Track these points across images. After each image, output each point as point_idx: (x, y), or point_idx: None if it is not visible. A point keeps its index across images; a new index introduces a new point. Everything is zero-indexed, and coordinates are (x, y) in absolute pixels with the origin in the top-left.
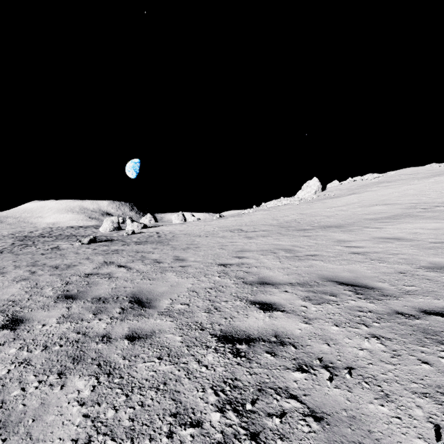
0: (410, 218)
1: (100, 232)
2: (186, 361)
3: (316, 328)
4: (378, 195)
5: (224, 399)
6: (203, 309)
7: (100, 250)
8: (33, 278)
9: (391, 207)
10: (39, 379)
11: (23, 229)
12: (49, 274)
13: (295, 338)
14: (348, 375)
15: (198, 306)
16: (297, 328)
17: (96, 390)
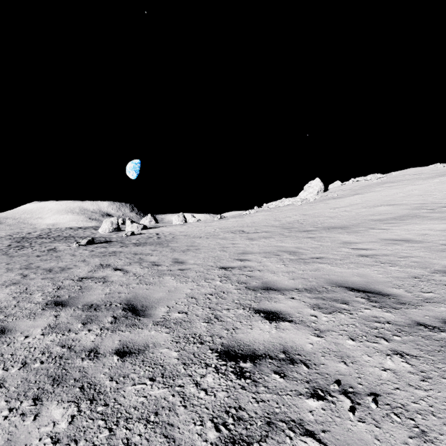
0: (417, 219)
1: (99, 233)
2: (183, 384)
3: (330, 342)
4: (382, 196)
5: (226, 436)
6: (203, 318)
7: (97, 251)
8: (24, 282)
9: (396, 207)
10: (10, 406)
11: (22, 231)
12: (41, 277)
13: (306, 354)
14: (374, 405)
15: (197, 315)
16: (308, 342)
17: (74, 422)
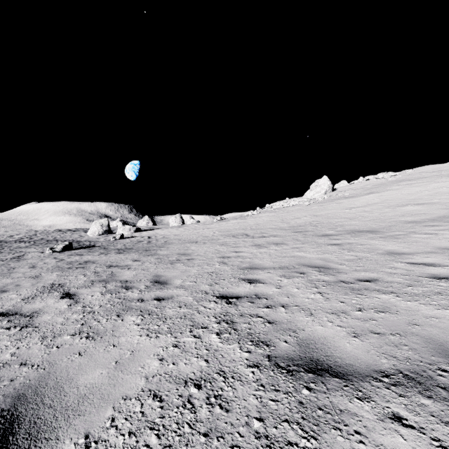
0: None
1: (87, 235)
2: None
3: None
4: (403, 194)
5: None
6: None
7: (66, 261)
8: None
9: (428, 207)
10: None
11: (4, 233)
12: None
13: None
14: None
15: None
16: None
17: None
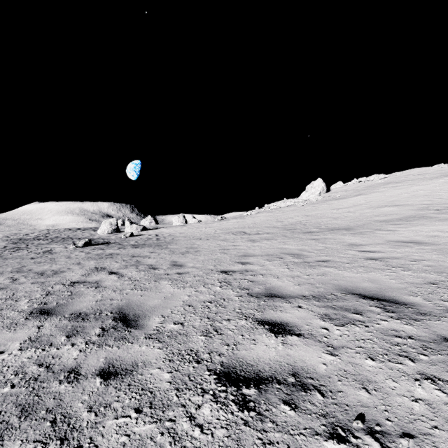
0: (424, 219)
1: (98, 234)
2: (174, 417)
3: (346, 362)
4: (386, 196)
5: None
6: (200, 330)
7: (94, 253)
8: (12, 287)
9: (402, 208)
10: None
11: (19, 232)
12: (31, 282)
13: (320, 378)
14: None
15: (195, 327)
16: (320, 362)
17: None
